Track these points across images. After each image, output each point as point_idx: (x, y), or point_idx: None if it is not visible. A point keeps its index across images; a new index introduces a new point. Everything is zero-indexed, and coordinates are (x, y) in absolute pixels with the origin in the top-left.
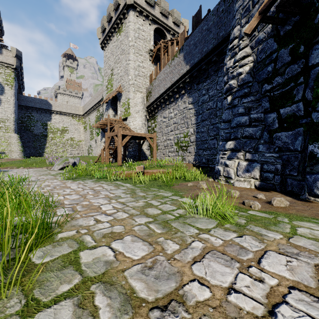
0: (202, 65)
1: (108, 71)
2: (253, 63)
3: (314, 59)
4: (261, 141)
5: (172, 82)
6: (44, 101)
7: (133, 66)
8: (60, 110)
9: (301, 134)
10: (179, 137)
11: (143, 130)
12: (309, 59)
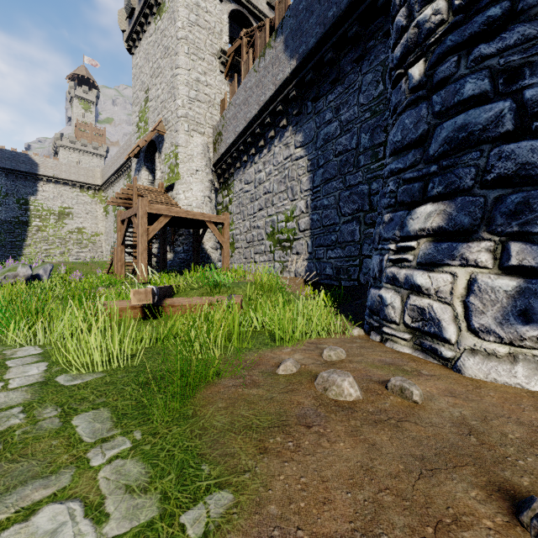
0: (325, 50)
1: (141, 93)
2: None
3: None
4: None
5: (261, 104)
6: (21, 157)
7: (186, 79)
8: (56, 176)
9: None
10: (275, 222)
11: (205, 210)
12: None
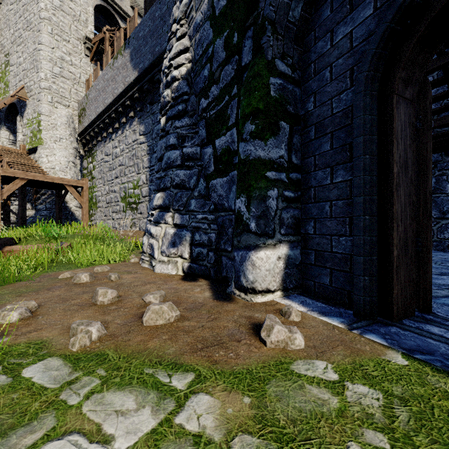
0: (155, 73)
1: (0, 55)
2: (192, 63)
3: (247, 54)
4: (195, 193)
5: (115, 95)
6: None
7: (50, 55)
8: None
9: (235, 182)
10: (127, 188)
11: (69, 174)
12: (243, 55)
